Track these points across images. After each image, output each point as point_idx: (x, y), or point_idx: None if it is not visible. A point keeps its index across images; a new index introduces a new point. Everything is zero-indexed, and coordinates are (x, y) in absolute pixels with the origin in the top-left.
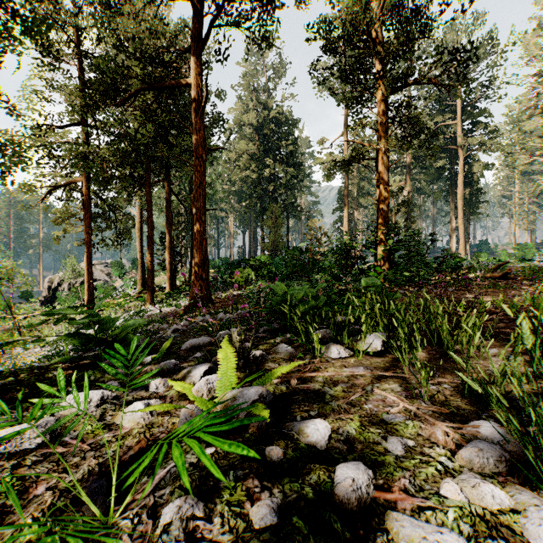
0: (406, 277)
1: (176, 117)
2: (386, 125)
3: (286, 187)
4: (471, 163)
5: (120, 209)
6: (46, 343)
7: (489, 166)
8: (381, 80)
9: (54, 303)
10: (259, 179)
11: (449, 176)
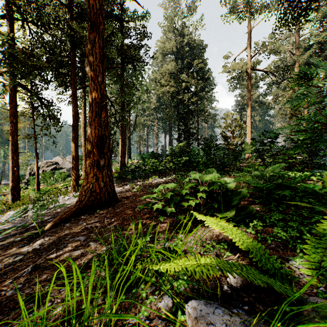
0: None
1: None
2: None
3: (196, 97)
4: None
5: None
6: None
7: None
8: None
9: None
10: (176, 92)
11: None
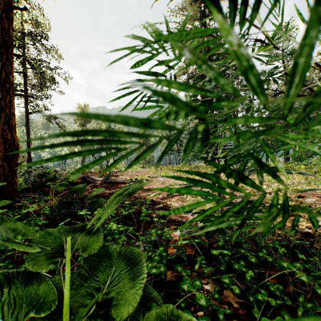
0: None
1: None
2: None
3: None
4: None
5: None
6: None
7: None
8: None
9: None
10: None
11: None
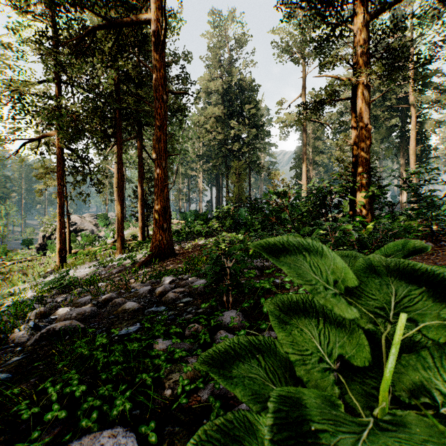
0: (401, 226)
1: (136, 56)
2: (367, 55)
3: (248, 146)
4: (422, 121)
5: (106, 169)
6: (3, 295)
7: (440, 123)
8: (362, 4)
9: (48, 249)
10: (224, 140)
11: (400, 134)
